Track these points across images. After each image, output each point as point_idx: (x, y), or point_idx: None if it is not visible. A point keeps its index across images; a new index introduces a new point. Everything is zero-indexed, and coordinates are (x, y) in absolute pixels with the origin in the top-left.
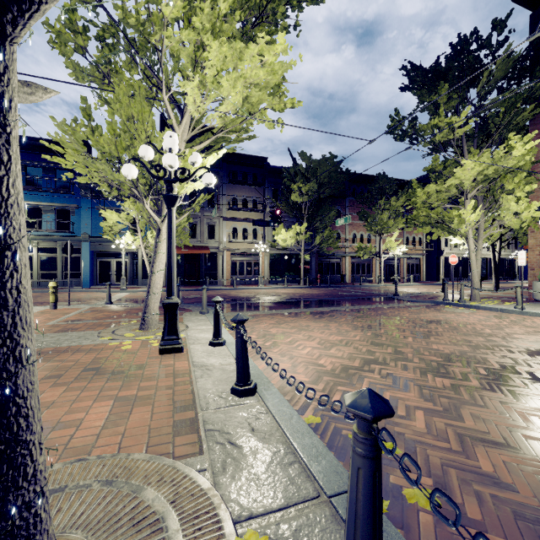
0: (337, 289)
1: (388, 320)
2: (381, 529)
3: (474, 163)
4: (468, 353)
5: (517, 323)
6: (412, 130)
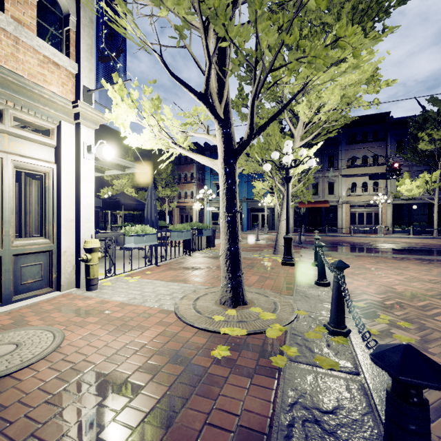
0: None
1: None
2: (342, 308)
3: None
4: None
5: None
6: None
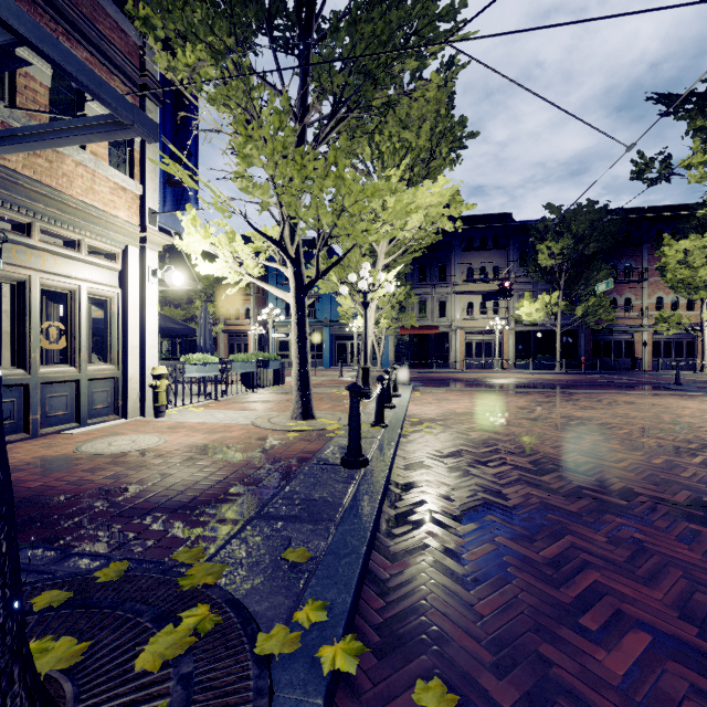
0: (603, 376)
1: (585, 400)
2: (382, 409)
3: None
4: (595, 418)
5: None
6: (666, 171)
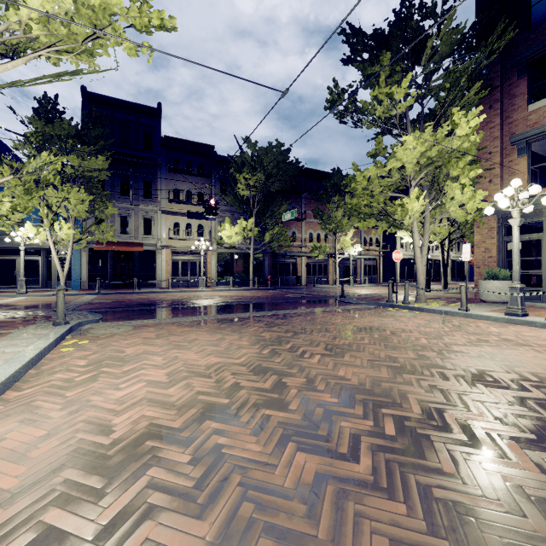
0: (286, 291)
1: (310, 328)
2: None
3: (416, 141)
4: (384, 384)
5: (460, 329)
6: (352, 106)
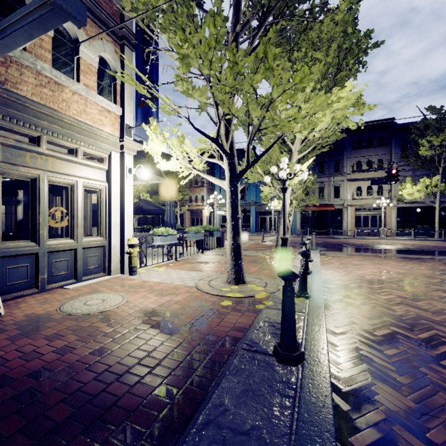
0: None
1: None
2: (305, 281)
3: None
4: None
5: None
6: None
